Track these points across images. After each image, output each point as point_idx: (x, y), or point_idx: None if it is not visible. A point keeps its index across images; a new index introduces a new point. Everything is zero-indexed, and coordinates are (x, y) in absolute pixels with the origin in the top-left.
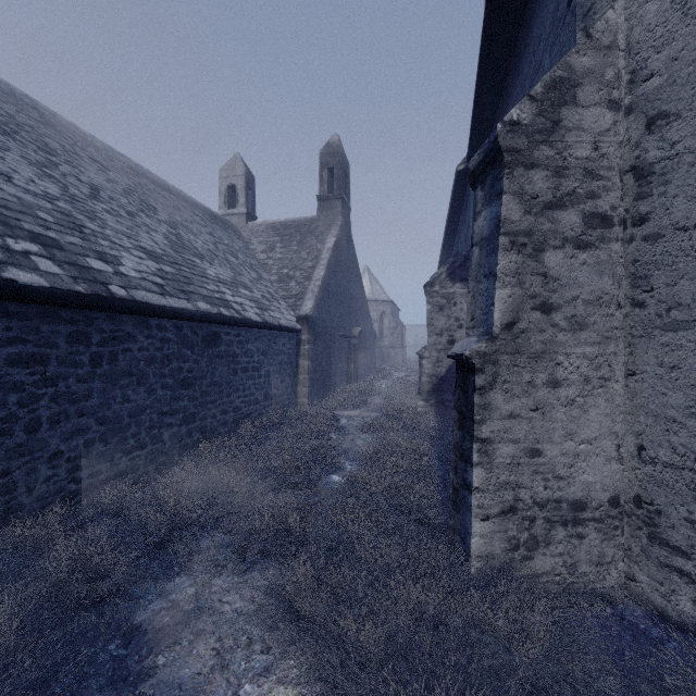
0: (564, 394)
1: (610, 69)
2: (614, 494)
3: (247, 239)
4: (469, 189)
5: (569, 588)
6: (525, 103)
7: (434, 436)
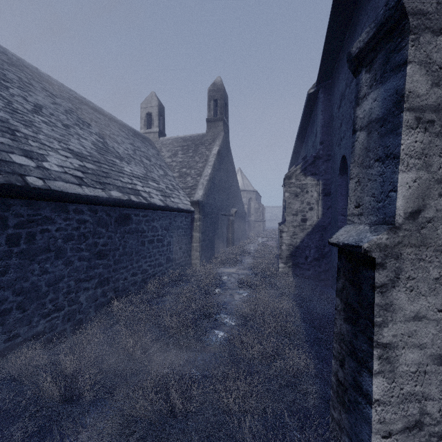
0: None
1: None
2: None
3: (159, 149)
4: (316, 108)
5: None
6: None
7: (294, 294)
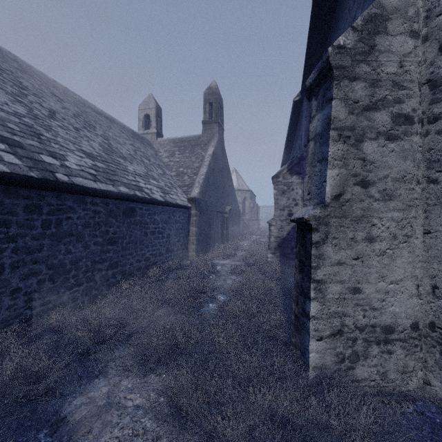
0: (378, 247)
1: (412, 7)
2: (415, 321)
3: (157, 149)
4: (302, 114)
5: (381, 390)
6: (349, 32)
7: (279, 277)
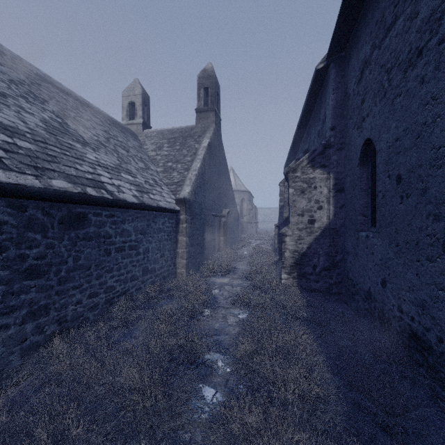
0: None
1: None
2: None
3: (142, 141)
4: (325, 88)
5: None
6: None
7: (306, 317)
